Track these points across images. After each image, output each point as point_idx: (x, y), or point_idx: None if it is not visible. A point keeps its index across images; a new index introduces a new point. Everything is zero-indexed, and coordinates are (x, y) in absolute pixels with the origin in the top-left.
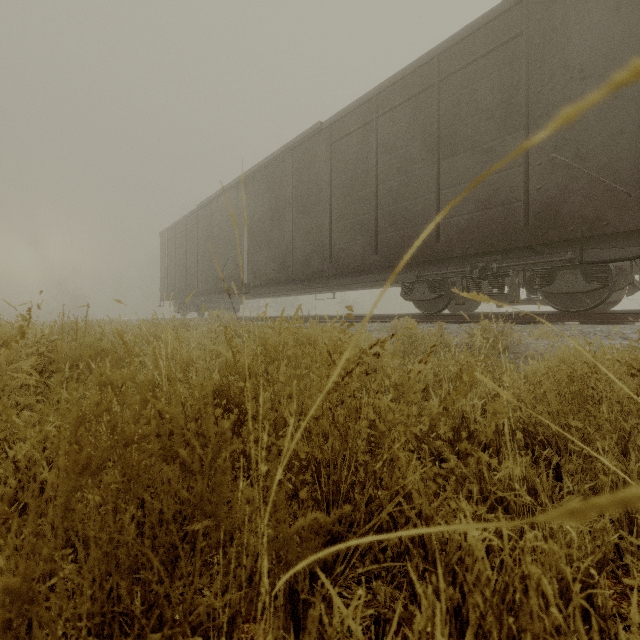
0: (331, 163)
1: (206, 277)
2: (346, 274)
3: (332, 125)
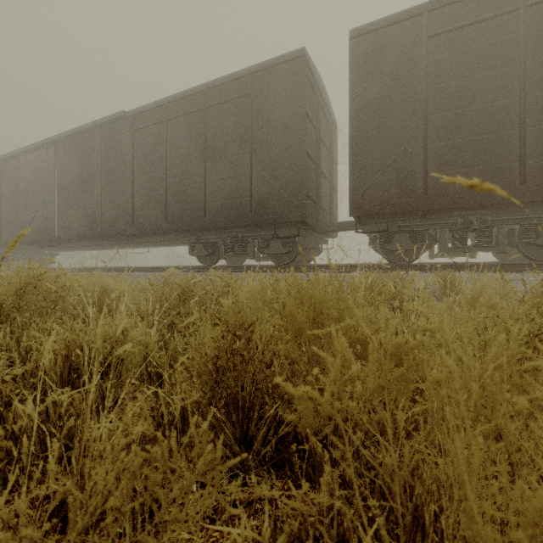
0: (133, 146)
1: (12, 228)
2: (148, 234)
3: (134, 116)
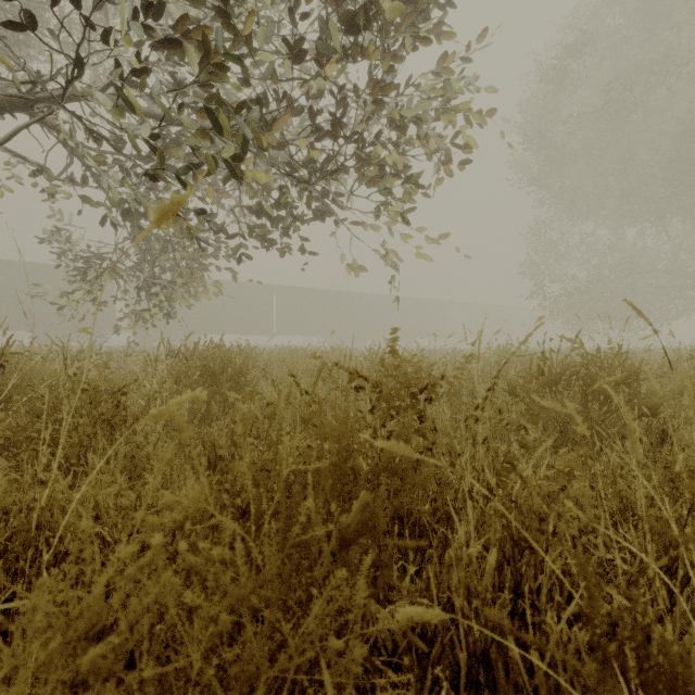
0: None
1: None
2: None
3: None
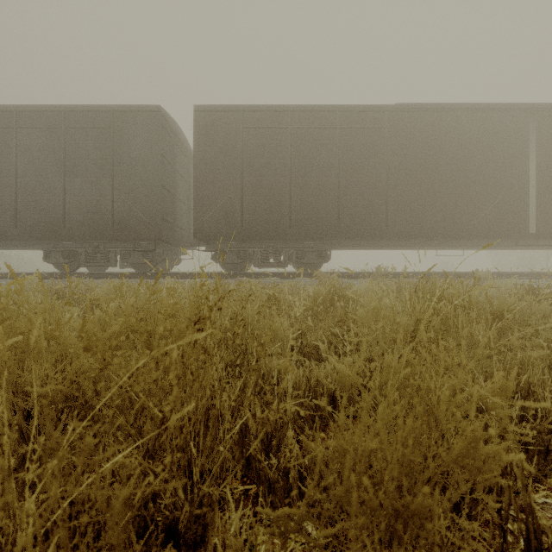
0: None
1: None
2: None
3: None
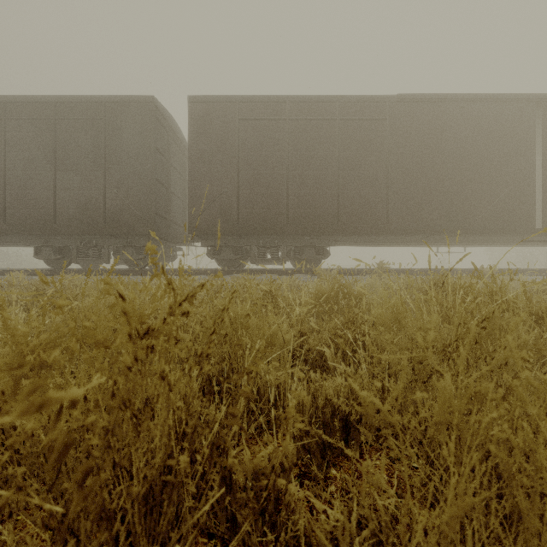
0: None
1: None
2: None
3: None
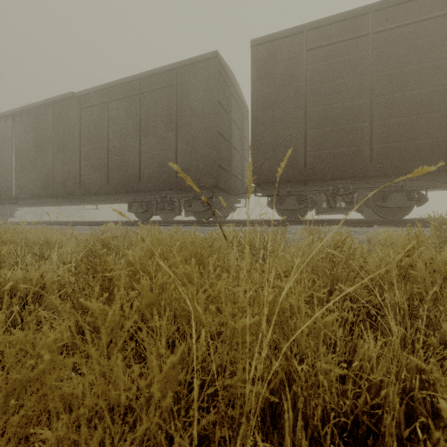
0: (80, 121)
1: None
2: (94, 194)
3: (81, 96)
